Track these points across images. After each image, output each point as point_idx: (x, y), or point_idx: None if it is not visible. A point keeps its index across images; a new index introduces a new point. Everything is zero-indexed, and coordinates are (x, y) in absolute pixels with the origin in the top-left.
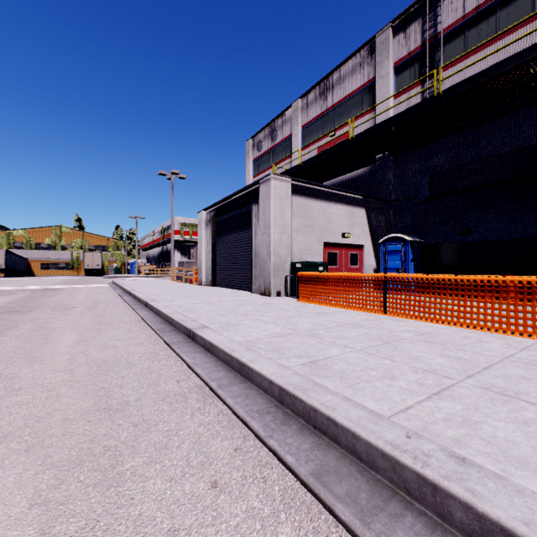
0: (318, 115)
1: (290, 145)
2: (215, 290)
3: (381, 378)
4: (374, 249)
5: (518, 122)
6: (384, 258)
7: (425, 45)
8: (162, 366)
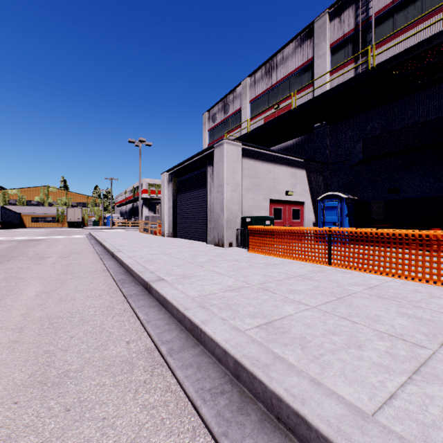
0: (264, 91)
1: (240, 117)
2: (175, 241)
3: (346, 347)
4: (313, 205)
5: (442, 93)
6: (322, 213)
7: (358, 28)
8: (115, 322)
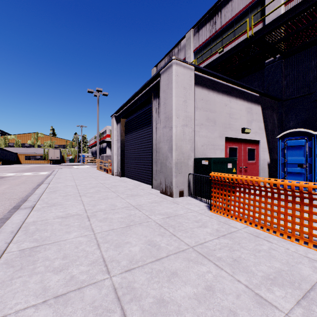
0: (208, 38)
1: None
2: (119, 183)
3: None
4: (268, 144)
5: None
6: (283, 153)
7: None
8: None
